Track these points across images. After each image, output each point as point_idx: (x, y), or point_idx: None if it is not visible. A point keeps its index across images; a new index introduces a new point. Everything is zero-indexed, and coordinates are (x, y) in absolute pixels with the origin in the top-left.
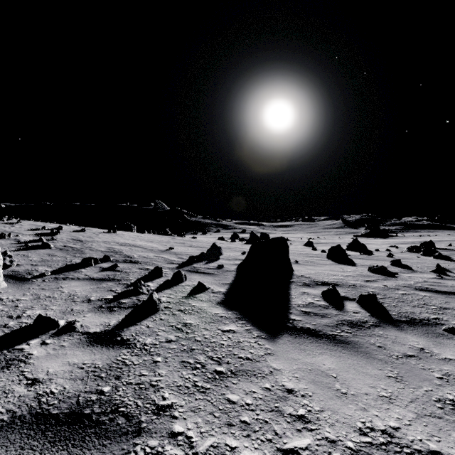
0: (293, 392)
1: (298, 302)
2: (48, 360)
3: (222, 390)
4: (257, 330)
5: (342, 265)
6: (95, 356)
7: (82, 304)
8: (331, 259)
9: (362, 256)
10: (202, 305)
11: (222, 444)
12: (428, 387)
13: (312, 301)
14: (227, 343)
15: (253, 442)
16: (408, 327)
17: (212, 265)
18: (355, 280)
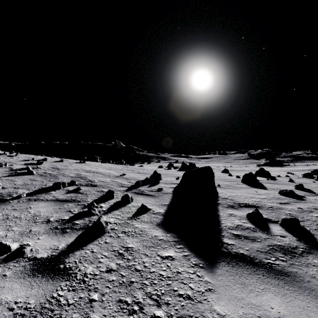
0: None
1: (228, 224)
2: None
3: None
4: (195, 256)
5: (255, 188)
6: (31, 291)
7: (40, 225)
8: (245, 183)
9: (269, 181)
10: (144, 226)
11: None
12: None
13: (240, 223)
14: (166, 274)
15: None
16: None
17: (154, 188)
18: (271, 202)
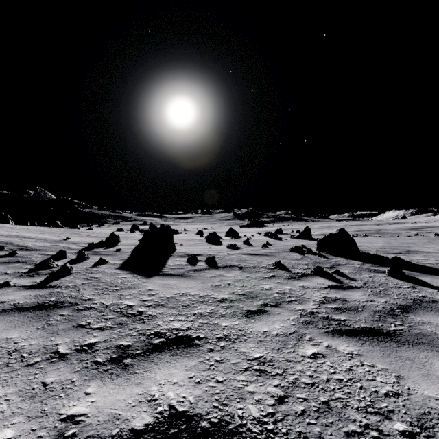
0: (152, 290)
1: (171, 264)
2: (4, 296)
3: (118, 293)
4: (140, 276)
5: (213, 245)
6: (37, 292)
7: (2, 276)
8: (209, 242)
9: (231, 239)
10: (104, 270)
11: (117, 302)
12: (211, 283)
13: (179, 263)
14: (121, 281)
15: (130, 300)
16: (222, 268)
17: (111, 249)
18: (213, 252)
